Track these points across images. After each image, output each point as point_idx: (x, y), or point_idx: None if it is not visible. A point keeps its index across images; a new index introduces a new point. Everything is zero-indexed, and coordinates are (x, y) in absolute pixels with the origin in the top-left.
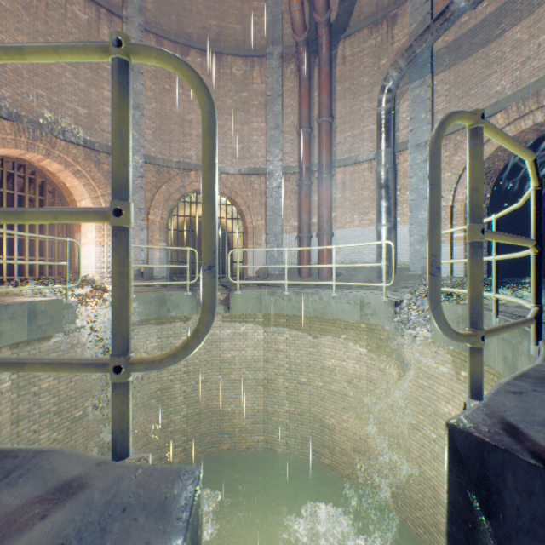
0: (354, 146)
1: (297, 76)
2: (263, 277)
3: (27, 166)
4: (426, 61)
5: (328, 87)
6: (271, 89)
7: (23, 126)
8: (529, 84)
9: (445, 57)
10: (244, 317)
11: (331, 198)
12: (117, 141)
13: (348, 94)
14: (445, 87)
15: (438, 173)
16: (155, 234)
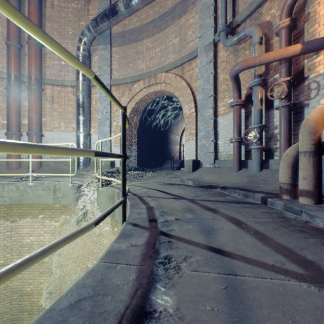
0: (61, 72)
1: None
2: None
3: None
4: (108, 36)
5: (37, 18)
6: None
7: None
8: (152, 70)
9: (118, 39)
10: None
11: (41, 107)
12: None
13: (57, 33)
14: (118, 56)
15: None
16: None
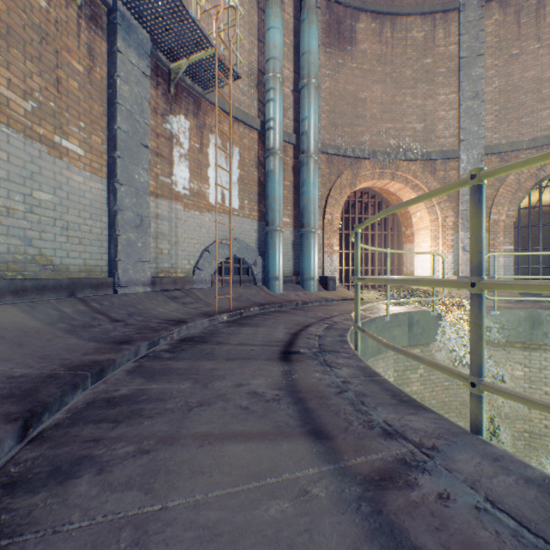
0: None
1: None
2: None
3: (369, 192)
4: None
5: None
6: None
7: (376, 160)
8: None
9: None
10: None
11: None
12: None
13: None
14: None
15: None
16: (497, 236)
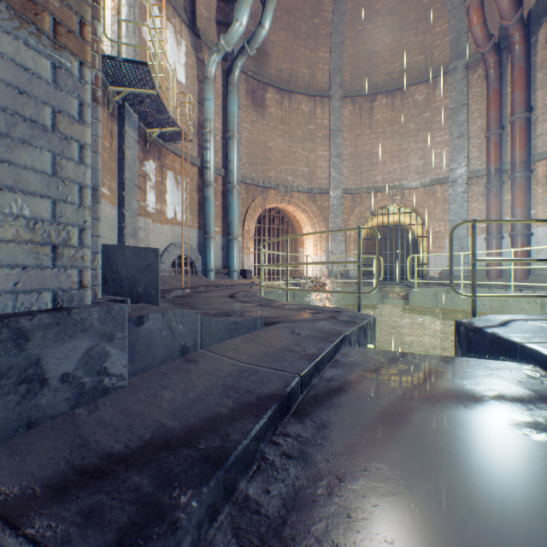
0: None
1: (485, 79)
2: (445, 277)
3: (276, 209)
4: None
5: (522, 81)
6: (454, 102)
7: (279, 190)
8: None
9: None
10: (421, 310)
11: (527, 196)
12: (358, 248)
13: None
14: None
15: (451, 243)
16: (350, 245)
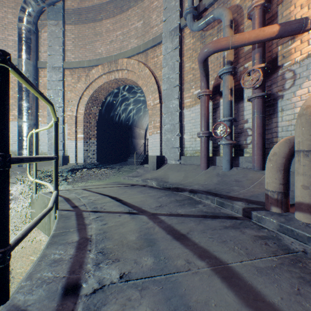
0: None
1: None
2: None
3: None
4: (60, 10)
5: None
6: None
7: None
8: (113, 55)
9: (73, 16)
10: None
11: None
12: None
13: None
14: (73, 36)
15: None
16: None
